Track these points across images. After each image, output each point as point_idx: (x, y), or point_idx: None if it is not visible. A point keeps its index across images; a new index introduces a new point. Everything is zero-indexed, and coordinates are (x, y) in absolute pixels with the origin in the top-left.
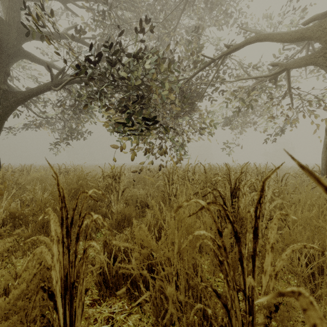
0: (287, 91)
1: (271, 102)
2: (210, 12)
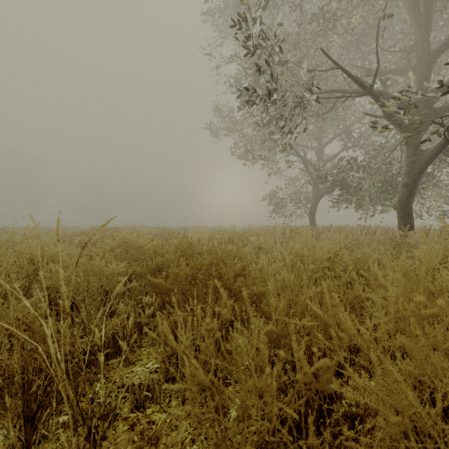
0: None
1: None
2: None
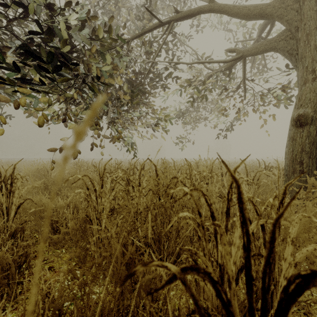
0: (242, 81)
1: (221, 98)
2: None
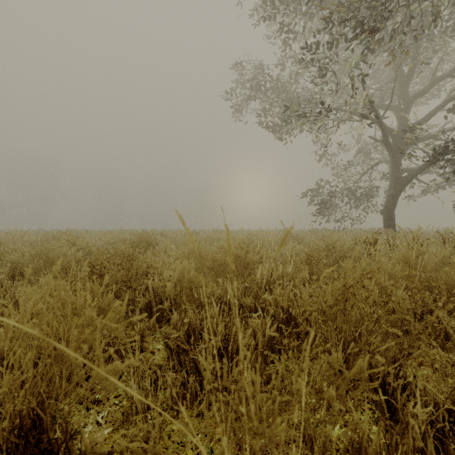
0: None
1: None
2: None
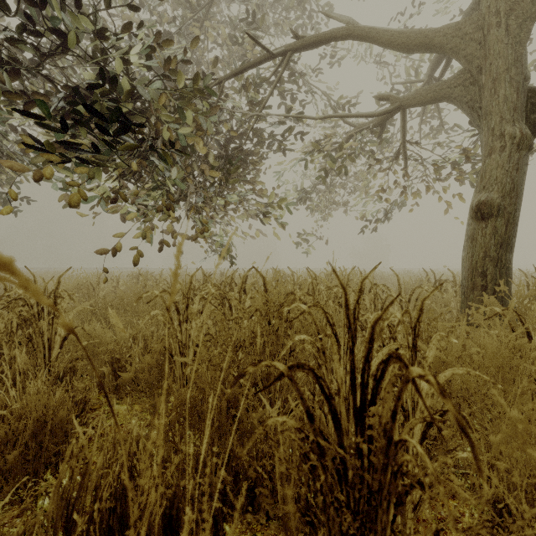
0: (401, 146)
1: (369, 170)
2: (276, 1)
